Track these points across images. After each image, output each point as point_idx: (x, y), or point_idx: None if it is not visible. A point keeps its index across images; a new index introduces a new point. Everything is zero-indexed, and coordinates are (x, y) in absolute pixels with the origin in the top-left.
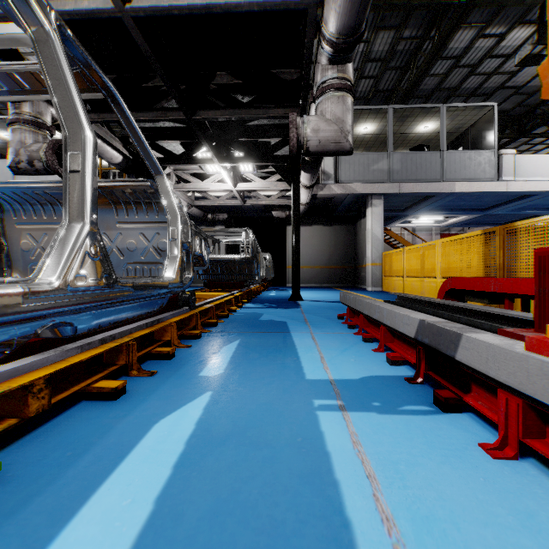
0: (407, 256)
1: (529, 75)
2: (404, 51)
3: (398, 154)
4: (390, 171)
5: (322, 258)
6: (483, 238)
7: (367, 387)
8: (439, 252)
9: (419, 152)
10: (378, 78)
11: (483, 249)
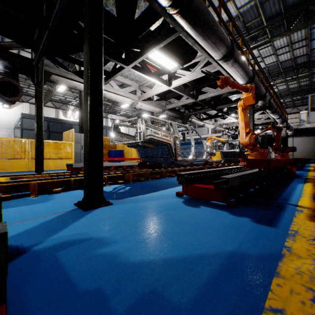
0: None
1: None
2: None
3: None
4: None
5: (307, 150)
6: None
7: None
8: None
9: None
10: None
11: None
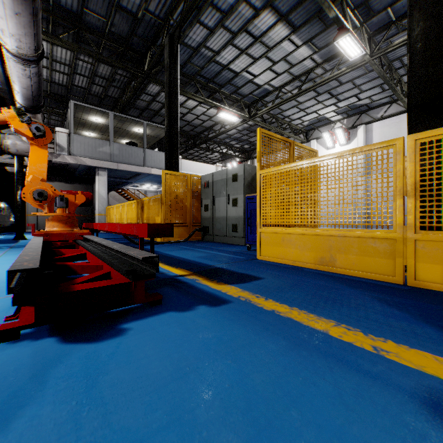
0: (116, 210)
1: (192, 118)
2: (121, 80)
3: (117, 144)
4: (112, 154)
5: None
6: (137, 204)
7: (11, 259)
8: (126, 209)
9: (130, 146)
10: (106, 88)
11: (137, 209)
